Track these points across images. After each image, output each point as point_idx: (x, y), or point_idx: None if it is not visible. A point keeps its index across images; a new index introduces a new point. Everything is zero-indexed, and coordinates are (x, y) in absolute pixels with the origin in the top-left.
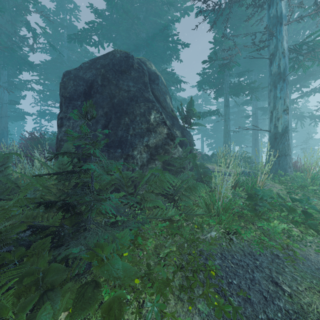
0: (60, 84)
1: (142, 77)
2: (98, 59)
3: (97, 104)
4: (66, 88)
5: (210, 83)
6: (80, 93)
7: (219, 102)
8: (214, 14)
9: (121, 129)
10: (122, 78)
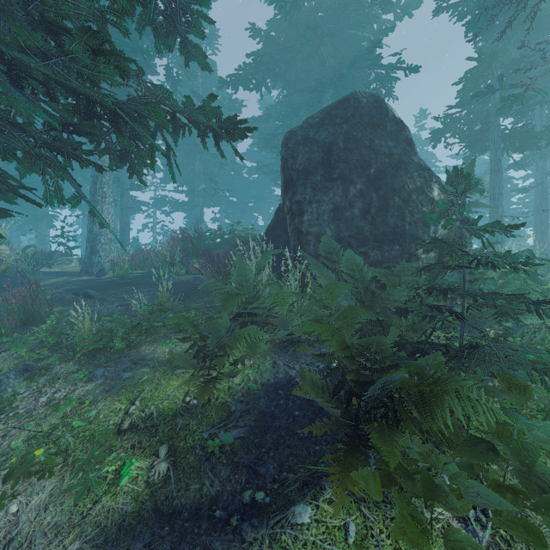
0: (285, 153)
1: (403, 131)
2: (333, 109)
3: (344, 178)
4: (296, 158)
5: (462, 133)
6: (317, 164)
7: (451, 167)
8: (479, 8)
9: (392, 214)
10: (376, 135)
